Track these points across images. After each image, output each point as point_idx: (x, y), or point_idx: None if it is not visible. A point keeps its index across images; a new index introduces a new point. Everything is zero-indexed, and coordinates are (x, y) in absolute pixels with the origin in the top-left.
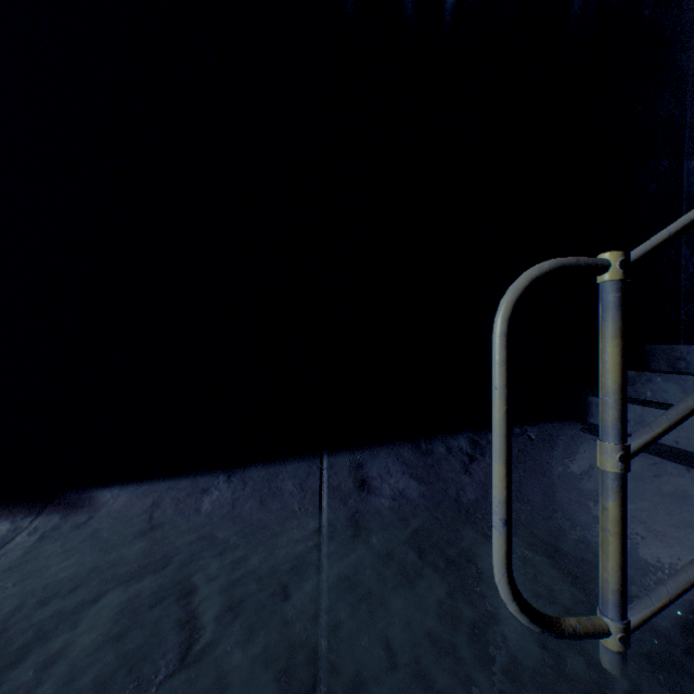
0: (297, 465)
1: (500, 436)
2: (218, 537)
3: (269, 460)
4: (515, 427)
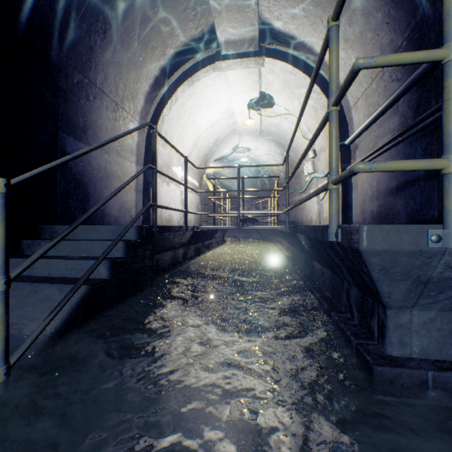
0: None
1: None
2: None
3: None
4: None
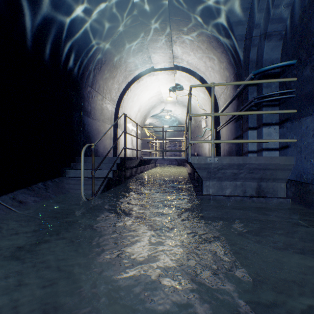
0: None
1: (83, 171)
2: None
3: None
4: (53, 180)
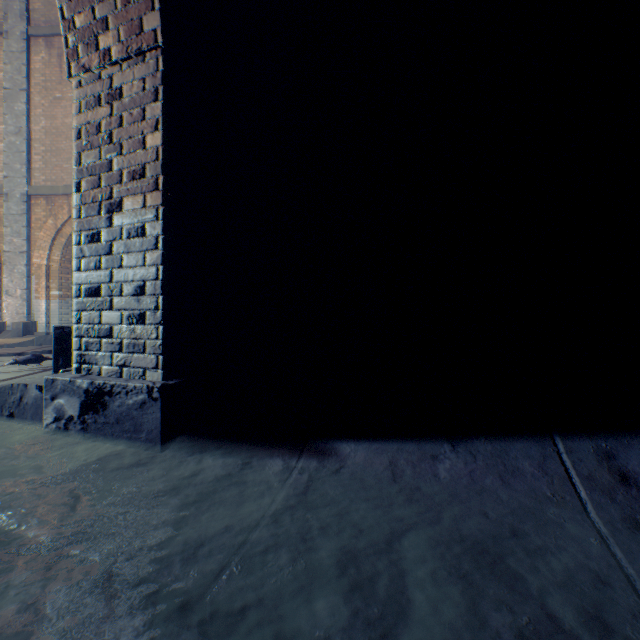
0: (525, 444)
1: None
2: (472, 509)
3: (490, 434)
4: None
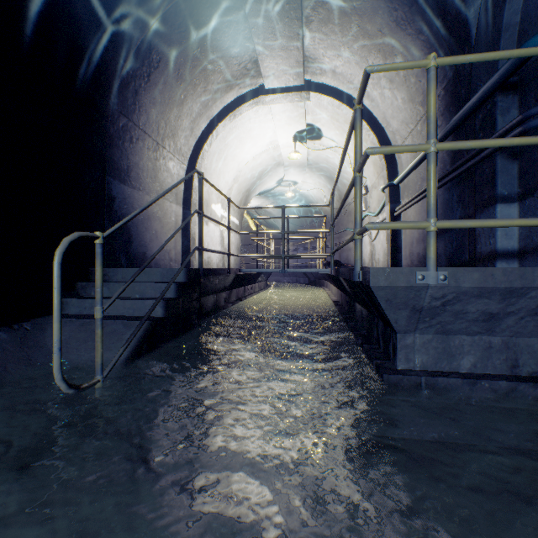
0: None
1: (59, 310)
2: None
3: None
4: (15, 325)
